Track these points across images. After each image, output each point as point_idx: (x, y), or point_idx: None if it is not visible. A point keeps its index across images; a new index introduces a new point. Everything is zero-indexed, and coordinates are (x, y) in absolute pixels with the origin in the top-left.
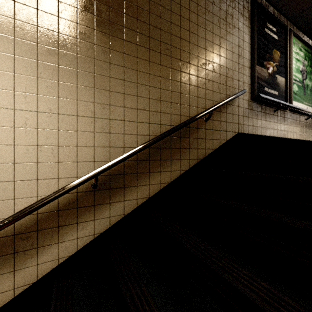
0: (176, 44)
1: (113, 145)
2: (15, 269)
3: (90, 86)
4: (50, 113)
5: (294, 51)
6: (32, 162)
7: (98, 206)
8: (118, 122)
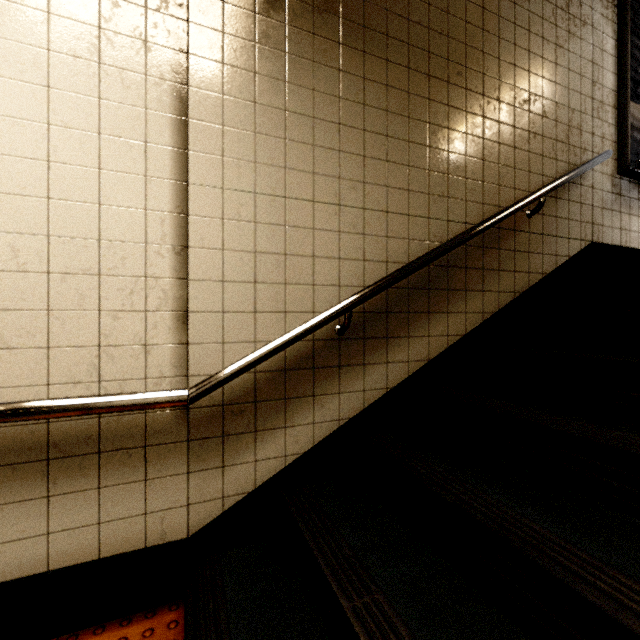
0: (475, 64)
1: (370, 256)
2: (224, 464)
3: (333, 147)
4: (274, 197)
5: None
6: (248, 280)
7: (346, 368)
8: (377, 215)
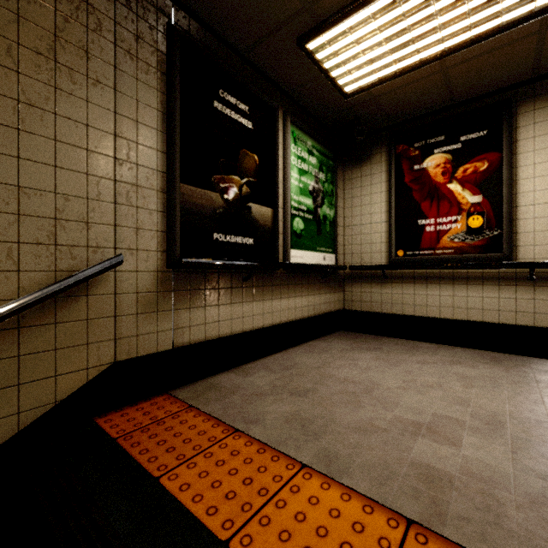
0: None
1: None
2: None
3: None
4: None
5: (297, 154)
6: None
7: None
8: None
